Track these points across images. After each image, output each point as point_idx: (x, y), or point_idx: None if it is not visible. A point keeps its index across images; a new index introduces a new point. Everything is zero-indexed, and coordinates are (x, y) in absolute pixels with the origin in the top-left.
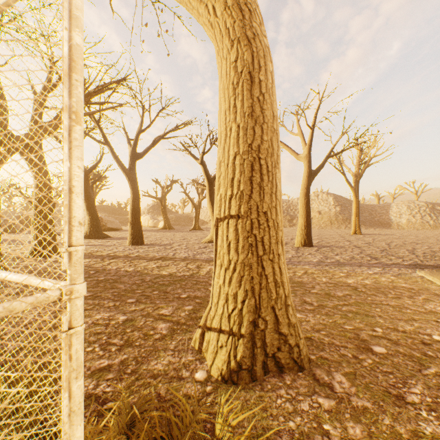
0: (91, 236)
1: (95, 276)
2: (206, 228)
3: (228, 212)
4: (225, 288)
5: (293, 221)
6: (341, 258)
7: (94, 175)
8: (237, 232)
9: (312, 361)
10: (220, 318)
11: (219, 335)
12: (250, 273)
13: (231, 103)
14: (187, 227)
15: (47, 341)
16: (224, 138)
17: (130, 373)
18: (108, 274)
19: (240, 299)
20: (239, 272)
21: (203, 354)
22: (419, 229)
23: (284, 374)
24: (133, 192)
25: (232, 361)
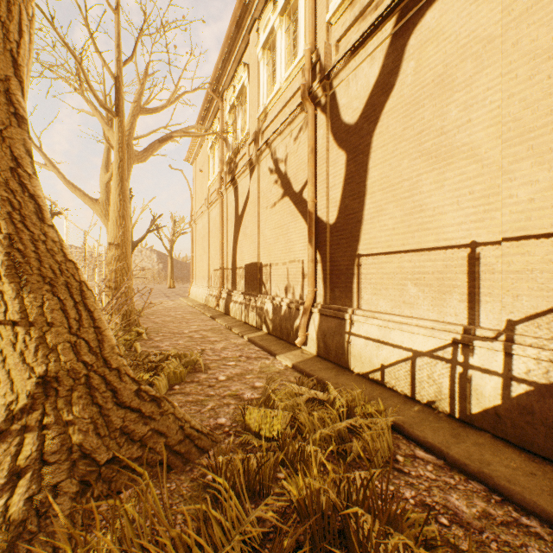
0: None
1: None
2: None
3: None
4: None
5: None
6: (151, 297)
7: None
8: None
9: None
10: None
11: None
12: None
13: None
14: None
15: None
16: None
17: None
18: None
19: None
20: None
21: None
22: None
23: None
24: None
25: None
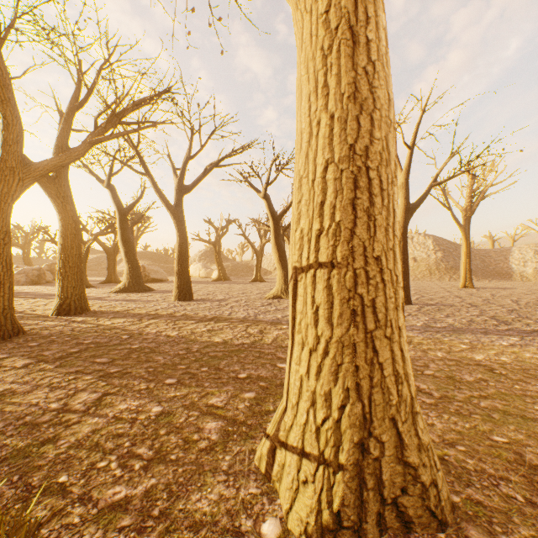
0: (130, 288)
1: (128, 343)
2: (270, 279)
3: (315, 258)
4: (311, 382)
5: None
6: (455, 321)
7: (135, 215)
8: (330, 290)
9: (457, 507)
10: (302, 431)
11: (301, 460)
12: (353, 360)
13: (319, 80)
14: (246, 277)
15: (45, 446)
16: (307, 139)
17: (158, 517)
18: (144, 340)
19: (336, 403)
20: (334, 357)
21: (274, 483)
22: None
23: (413, 534)
24: (179, 235)
25: (325, 511)
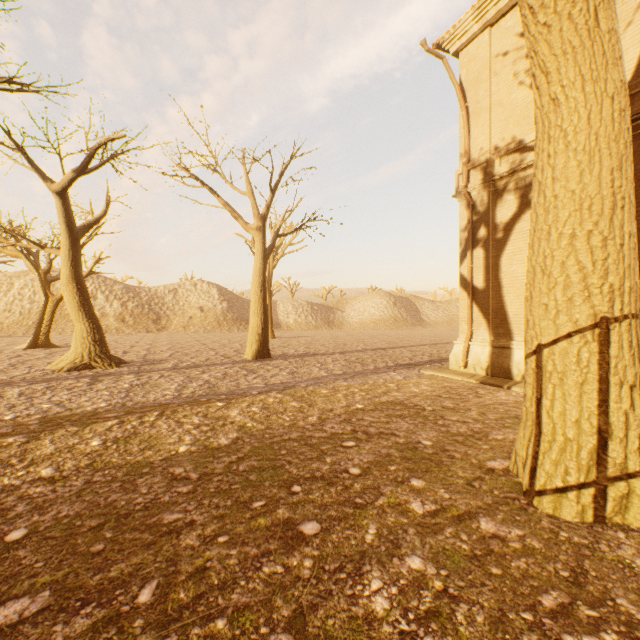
0: None
1: None
2: None
3: (629, 310)
4: (637, 412)
5: (163, 322)
6: (338, 367)
7: None
8: (637, 335)
9: None
10: (639, 455)
11: None
12: None
13: (623, 164)
14: None
15: None
16: (610, 207)
17: None
18: None
19: None
20: None
21: (611, 520)
22: (307, 330)
23: None
24: None
25: None
